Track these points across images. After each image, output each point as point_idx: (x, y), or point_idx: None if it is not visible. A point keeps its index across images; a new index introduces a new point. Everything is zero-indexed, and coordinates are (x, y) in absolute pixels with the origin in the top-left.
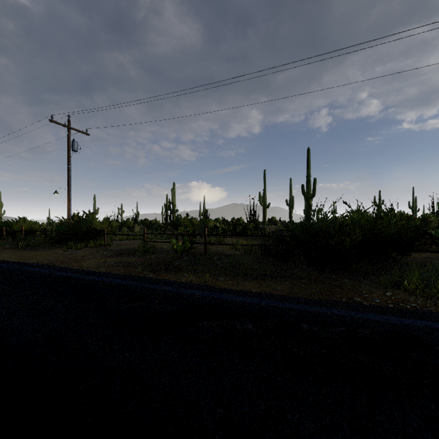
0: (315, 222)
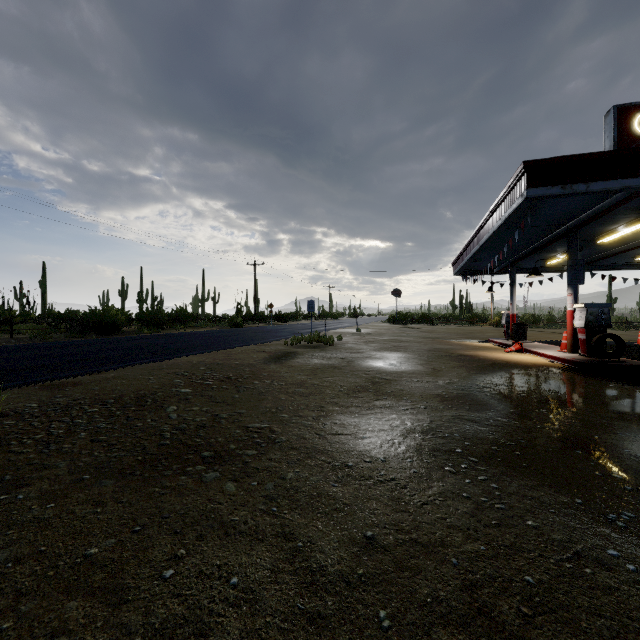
0: (96, 314)
